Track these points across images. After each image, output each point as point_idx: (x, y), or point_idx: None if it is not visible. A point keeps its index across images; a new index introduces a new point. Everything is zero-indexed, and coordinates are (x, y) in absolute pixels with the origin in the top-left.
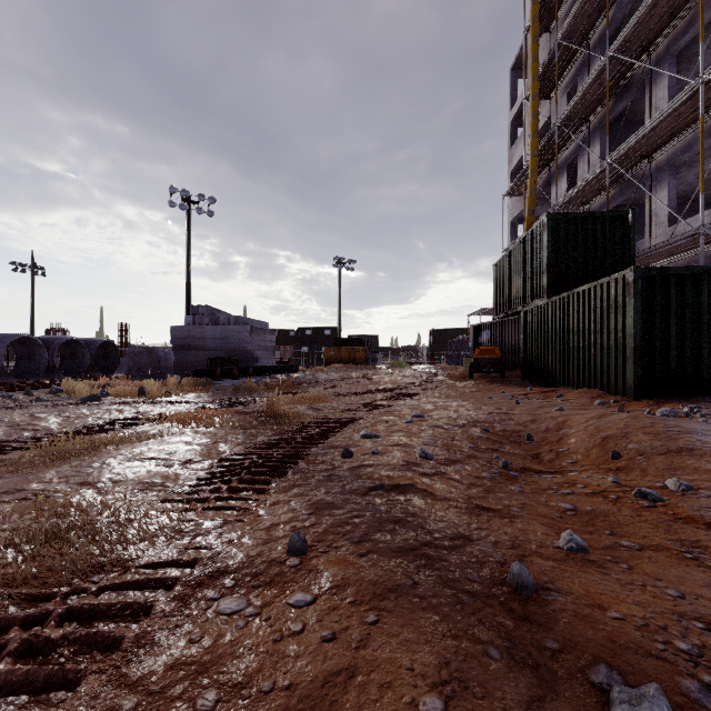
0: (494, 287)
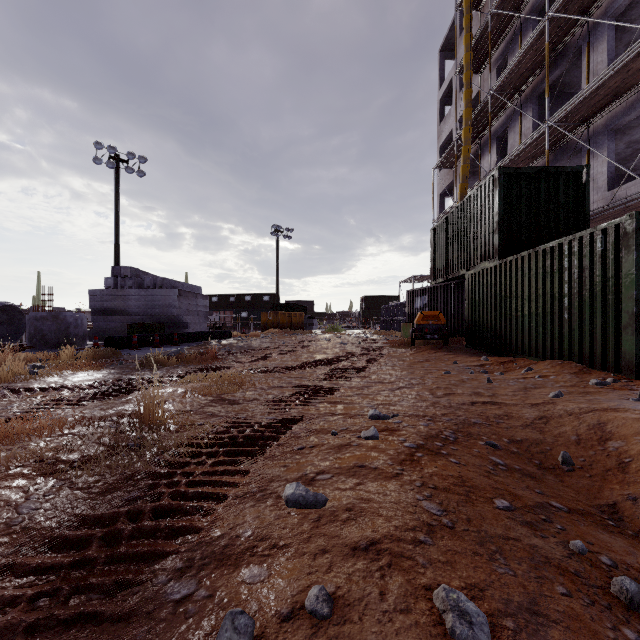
0: (432, 251)
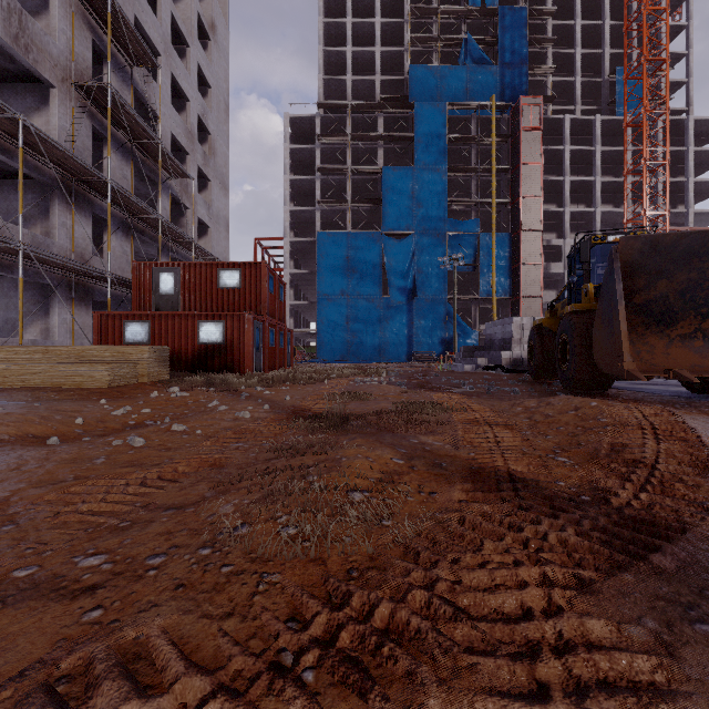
0: None
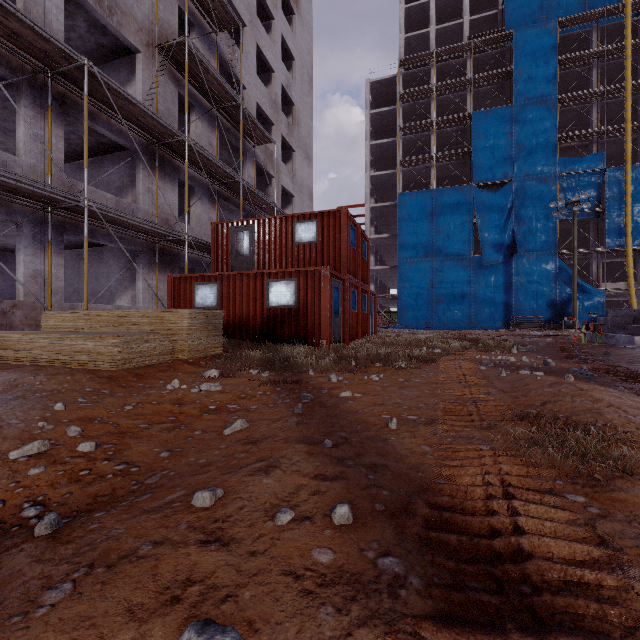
0: None
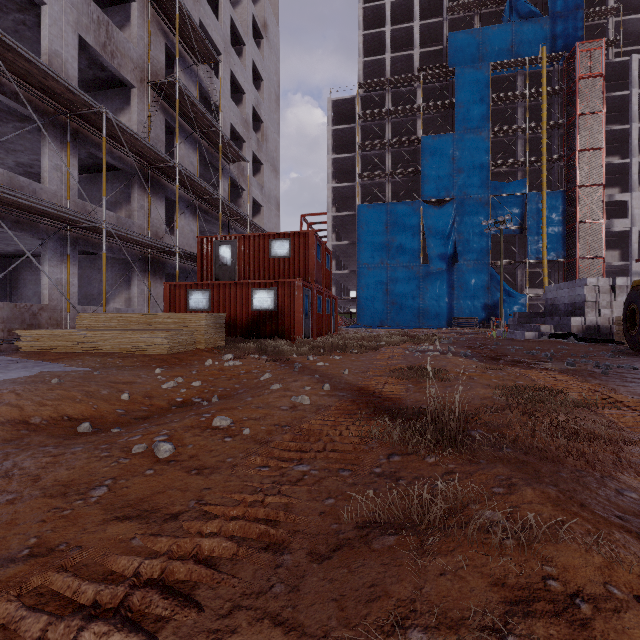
0: None
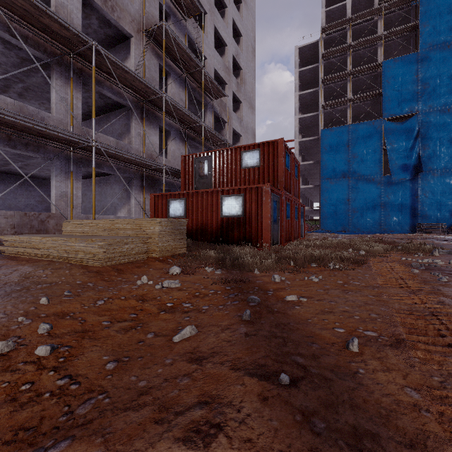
0: None
